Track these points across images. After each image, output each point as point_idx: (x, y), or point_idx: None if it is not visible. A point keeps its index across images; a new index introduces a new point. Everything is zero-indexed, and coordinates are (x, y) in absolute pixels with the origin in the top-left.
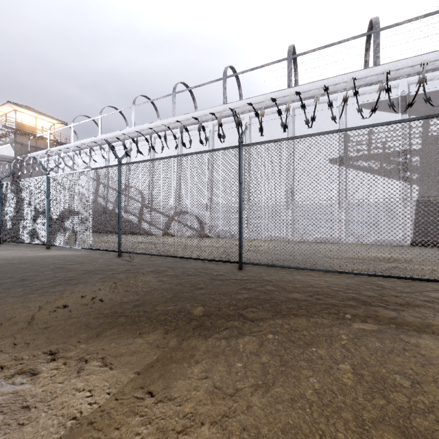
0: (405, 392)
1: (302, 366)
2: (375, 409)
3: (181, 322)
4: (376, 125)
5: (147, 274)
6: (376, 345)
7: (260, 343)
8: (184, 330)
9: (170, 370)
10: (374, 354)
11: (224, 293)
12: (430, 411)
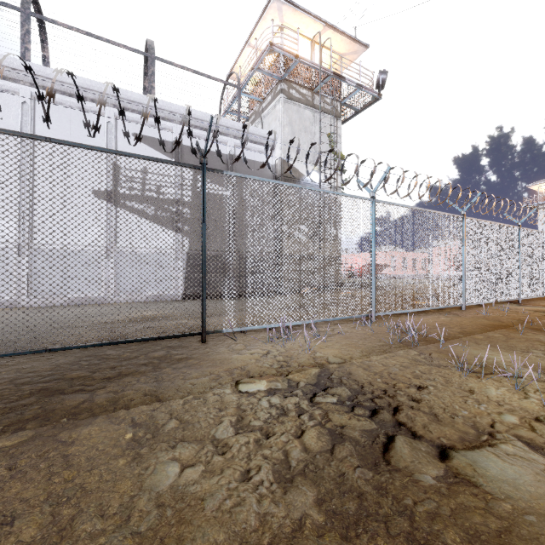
0: None
1: None
2: None
3: None
4: (103, 150)
5: None
6: None
7: None
8: None
9: None
10: None
11: None
12: None
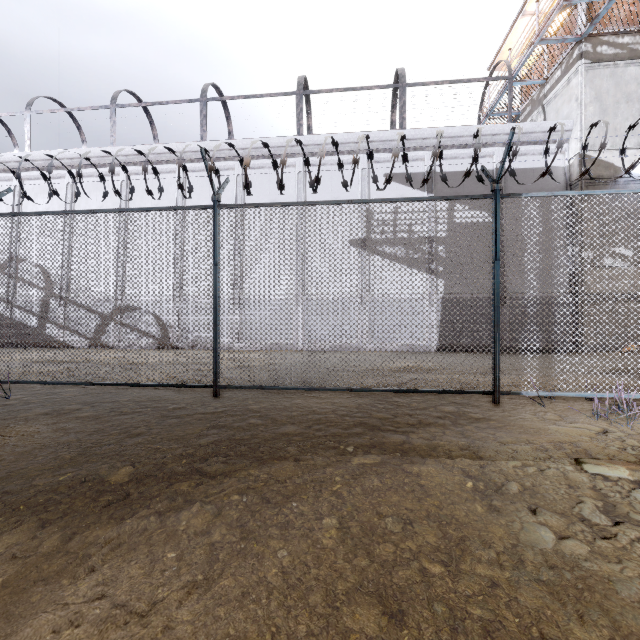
0: (394, 539)
1: (273, 535)
2: (355, 574)
3: (81, 501)
4: (392, 201)
5: (34, 420)
6: (374, 483)
7: (217, 512)
8: (81, 514)
9: (27, 600)
10: (370, 497)
11: (179, 437)
12: (415, 558)
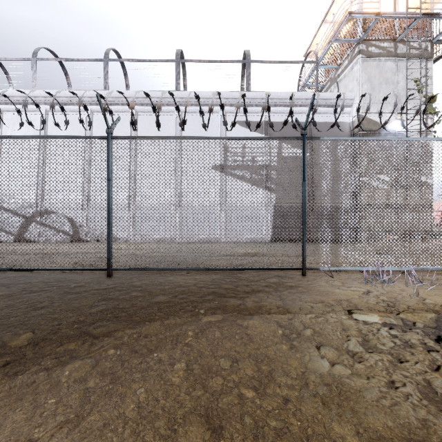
0: (223, 374)
1: (135, 378)
2: (192, 402)
3: None
4: (236, 139)
5: None
6: (215, 335)
7: (95, 364)
8: None
9: None
10: (212, 344)
11: (75, 308)
12: (237, 387)
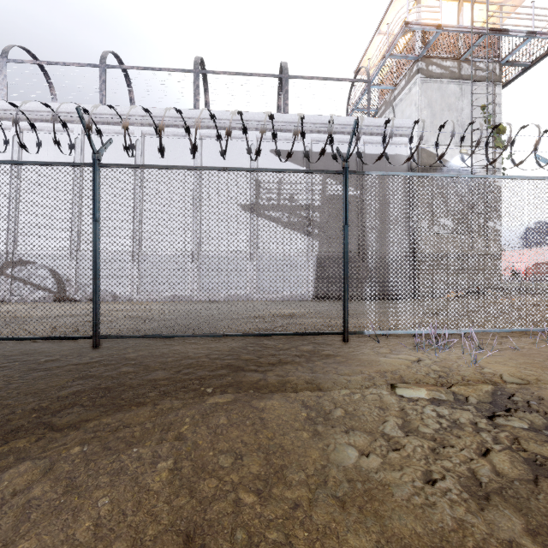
0: (221, 474)
1: (100, 485)
2: (171, 515)
3: None
4: (262, 171)
5: None
6: (220, 421)
7: (48, 467)
8: None
9: None
10: (213, 434)
11: (38, 391)
12: (234, 490)
